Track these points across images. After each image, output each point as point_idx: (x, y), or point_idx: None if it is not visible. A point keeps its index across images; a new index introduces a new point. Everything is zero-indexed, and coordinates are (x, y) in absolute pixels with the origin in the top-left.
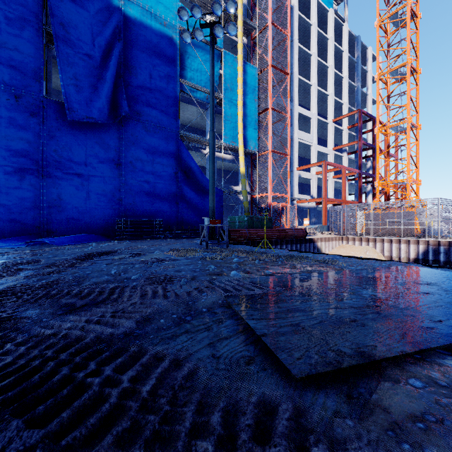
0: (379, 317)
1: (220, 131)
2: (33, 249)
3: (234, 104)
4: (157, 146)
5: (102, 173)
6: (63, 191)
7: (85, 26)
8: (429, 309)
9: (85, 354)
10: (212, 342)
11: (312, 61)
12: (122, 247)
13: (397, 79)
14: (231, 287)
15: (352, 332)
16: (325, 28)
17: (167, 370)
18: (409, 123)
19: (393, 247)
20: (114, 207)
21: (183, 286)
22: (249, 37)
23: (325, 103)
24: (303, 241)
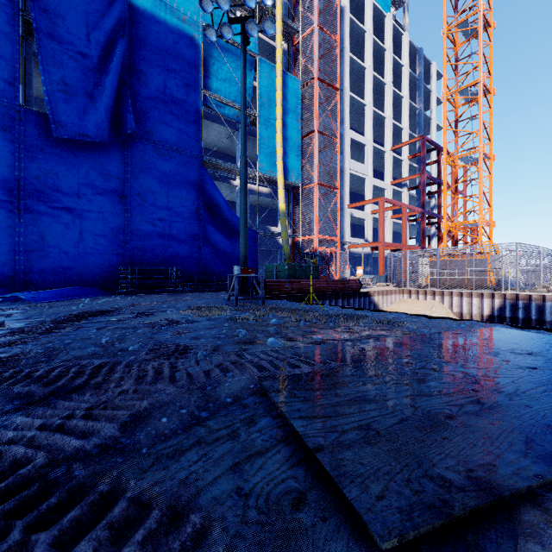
0: (483, 410)
1: (254, 158)
2: (0, 308)
3: (271, 125)
4: (173, 174)
5: (100, 207)
6: (48, 231)
7: (78, 15)
8: (547, 394)
9: (13, 503)
10: (237, 463)
11: (366, 75)
12: (125, 304)
13: (467, 100)
14: (268, 362)
15: (452, 440)
16: (382, 37)
17: (154, 533)
18: (481, 153)
19: (464, 302)
20: (116, 251)
21: (201, 361)
22: (290, 43)
23: (382, 127)
24: (356, 294)
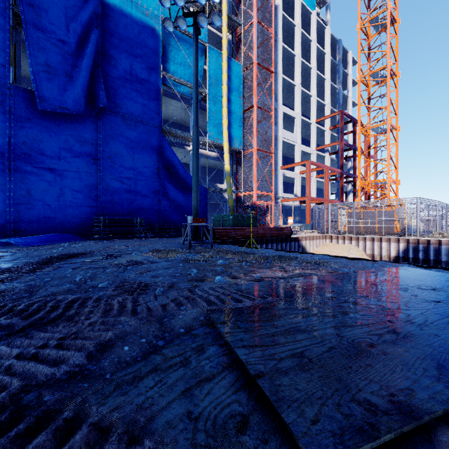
0: (399, 339)
1: (205, 128)
2: None
3: (218, 101)
4: (138, 141)
5: (77, 168)
6: (34, 187)
7: (59, 9)
8: None
9: None
10: (188, 388)
11: (296, 61)
12: (97, 248)
13: (377, 82)
14: (215, 297)
15: (375, 366)
16: (309, 30)
17: None
18: (389, 125)
19: (375, 245)
20: (90, 204)
21: (159, 297)
22: (234, 34)
23: (309, 104)
24: (288, 239)
